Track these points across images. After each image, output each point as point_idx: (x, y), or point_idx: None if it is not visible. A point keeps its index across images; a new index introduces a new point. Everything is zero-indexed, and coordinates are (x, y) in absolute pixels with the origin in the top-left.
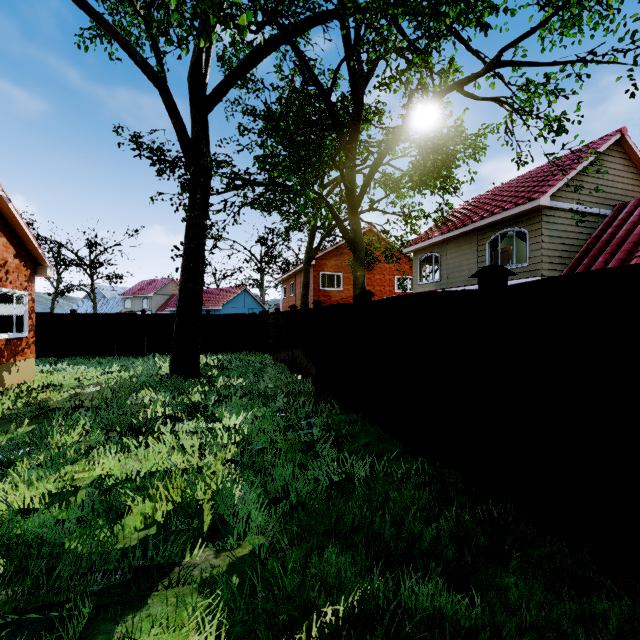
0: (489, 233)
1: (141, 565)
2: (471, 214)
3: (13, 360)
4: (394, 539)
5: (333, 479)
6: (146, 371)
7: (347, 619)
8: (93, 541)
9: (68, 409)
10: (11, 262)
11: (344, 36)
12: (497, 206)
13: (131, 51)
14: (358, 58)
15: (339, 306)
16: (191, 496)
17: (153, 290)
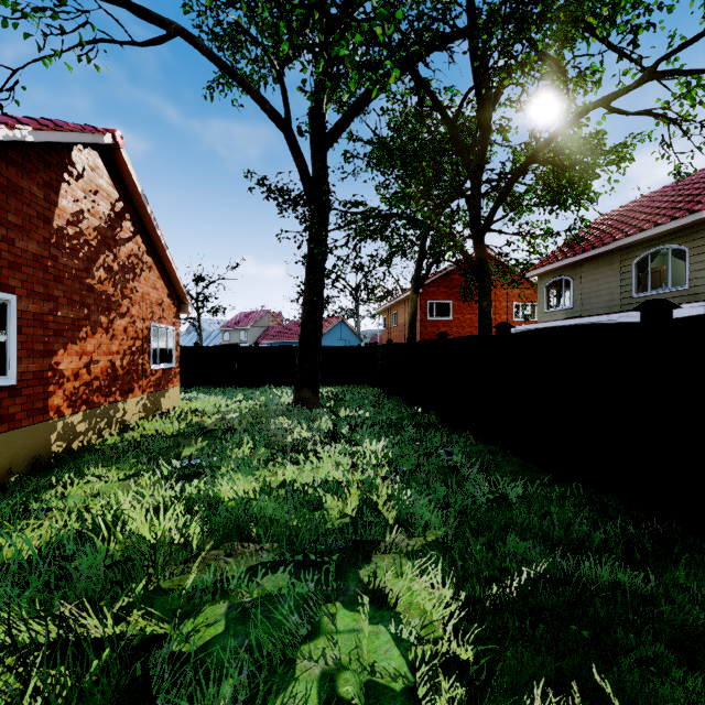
0: (636, 252)
1: (354, 539)
2: (612, 231)
3: (166, 387)
4: (564, 538)
5: (487, 497)
6: (270, 401)
7: (538, 581)
8: (317, 518)
9: (224, 430)
10: (165, 301)
11: (477, 67)
12: (646, 220)
13: (261, 101)
14: (485, 80)
15: (470, 338)
16: (367, 499)
17: (250, 322)
